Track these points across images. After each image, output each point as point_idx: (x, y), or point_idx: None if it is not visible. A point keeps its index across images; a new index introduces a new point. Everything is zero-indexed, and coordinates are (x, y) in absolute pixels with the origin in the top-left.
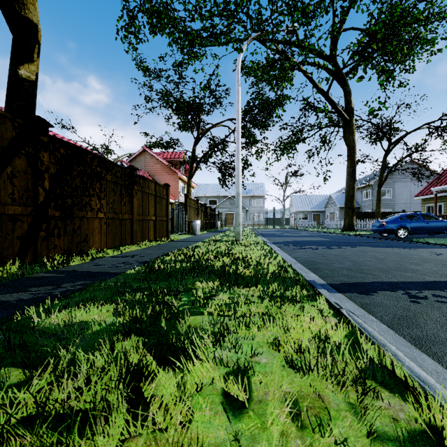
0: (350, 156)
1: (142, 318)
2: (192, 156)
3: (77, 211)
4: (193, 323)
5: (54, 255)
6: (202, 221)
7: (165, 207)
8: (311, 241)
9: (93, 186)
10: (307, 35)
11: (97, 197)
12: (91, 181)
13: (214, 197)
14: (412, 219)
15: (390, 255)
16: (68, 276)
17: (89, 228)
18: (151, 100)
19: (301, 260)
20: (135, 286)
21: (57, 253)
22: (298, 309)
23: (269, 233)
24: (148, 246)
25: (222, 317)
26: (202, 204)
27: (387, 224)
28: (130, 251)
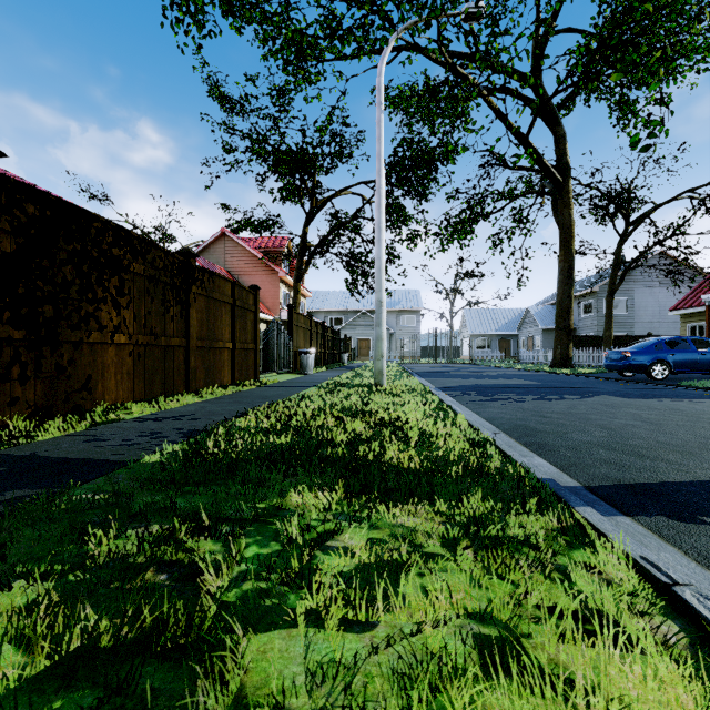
0: (565, 243)
1: (98, 652)
2: (301, 243)
3: (66, 330)
4: (256, 677)
5: (10, 418)
6: (319, 350)
7: (253, 325)
8: (506, 385)
9: (105, 282)
10: (496, 35)
11: (113, 304)
12: (99, 274)
13: (339, 312)
14: (675, 348)
15: (665, 415)
16: (3, 472)
17: (94, 364)
18: (233, 150)
19: (502, 424)
20: (141, 505)
21: (19, 413)
22: (564, 594)
23: (429, 371)
24: (216, 397)
25: (350, 635)
26: (318, 323)
27: (633, 356)
28: (178, 407)
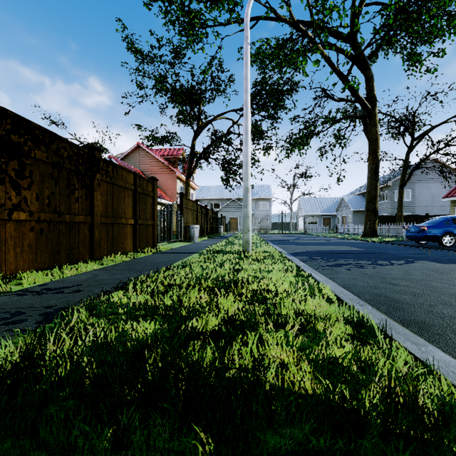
0: (373, 151)
1: None
2: (191, 151)
3: None
4: None
5: None
6: (203, 225)
7: (151, 207)
8: (339, 251)
9: (2, 164)
10: None
11: (11, 184)
12: None
13: (217, 200)
14: None
15: None
16: None
17: None
18: (143, 87)
19: (361, 292)
20: None
21: None
22: None
23: (279, 239)
24: (114, 263)
25: None
26: (202, 206)
27: (429, 229)
28: (74, 276)
